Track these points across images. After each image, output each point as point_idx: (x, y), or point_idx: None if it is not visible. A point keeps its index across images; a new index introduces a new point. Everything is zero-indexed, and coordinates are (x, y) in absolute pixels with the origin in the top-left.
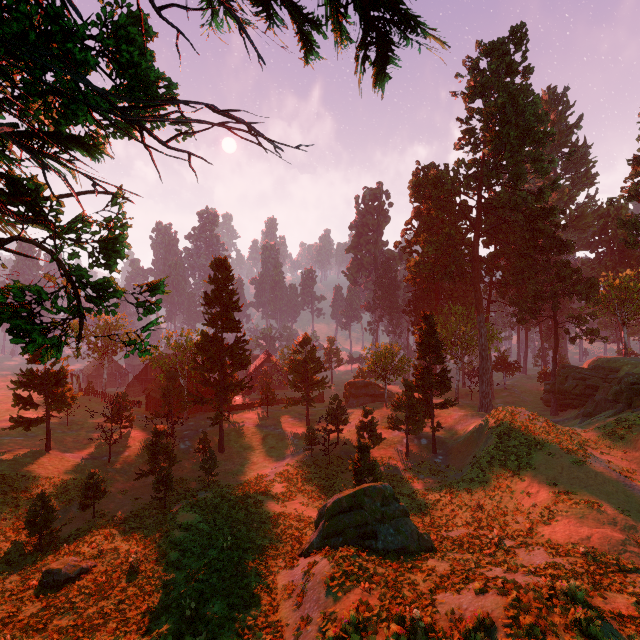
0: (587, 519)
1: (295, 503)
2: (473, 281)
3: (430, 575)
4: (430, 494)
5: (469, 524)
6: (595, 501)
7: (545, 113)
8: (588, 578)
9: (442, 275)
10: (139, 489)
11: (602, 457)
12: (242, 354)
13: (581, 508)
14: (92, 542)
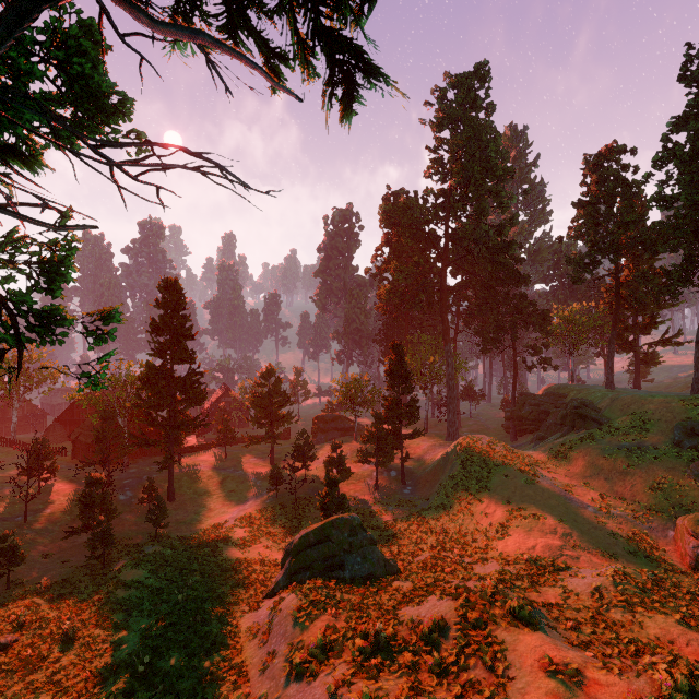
0: (534, 531)
1: (259, 547)
2: (441, 311)
3: (394, 595)
4: (398, 524)
5: (434, 548)
6: (541, 515)
7: (505, 151)
8: (528, 578)
9: (412, 304)
10: (68, 551)
11: (549, 476)
12: (197, 388)
13: (529, 522)
14: (9, 616)
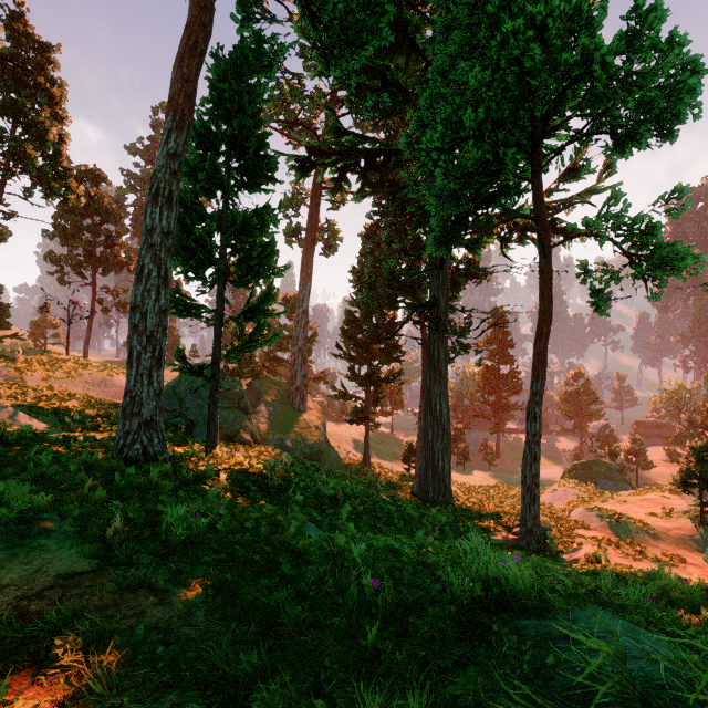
0: None
1: None
2: None
3: None
4: None
5: None
6: None
7: None
8: None
9: None
10: None
11: None
12: (515, 382)
13: None
14: None
